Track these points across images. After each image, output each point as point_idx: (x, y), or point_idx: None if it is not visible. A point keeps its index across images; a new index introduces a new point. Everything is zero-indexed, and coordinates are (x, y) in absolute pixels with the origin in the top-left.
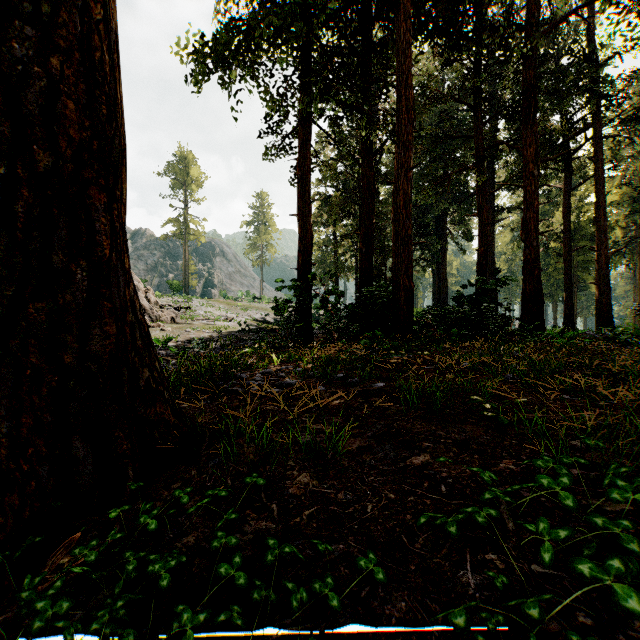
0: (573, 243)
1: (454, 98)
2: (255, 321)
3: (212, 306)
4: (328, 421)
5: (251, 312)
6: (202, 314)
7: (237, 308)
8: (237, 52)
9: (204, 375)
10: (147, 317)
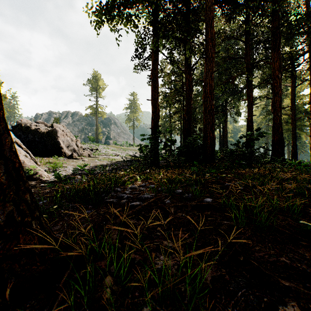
0: (295, 115)
1: (234, 37)
2: (130, 156)
3: (109, 148)
4: (177, 237)
5: (128, 151)
6: (103, 152)
7: (121, 149)
8: (119, 12)
9: (92, 191)
10: (76, 154)
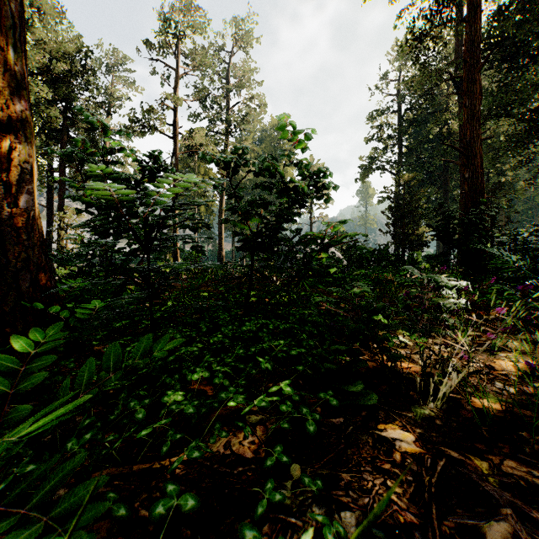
0: None
1: None
2: None
3: None
4: None
5: None
6: None
7: None
8: None
9: None
10: None
